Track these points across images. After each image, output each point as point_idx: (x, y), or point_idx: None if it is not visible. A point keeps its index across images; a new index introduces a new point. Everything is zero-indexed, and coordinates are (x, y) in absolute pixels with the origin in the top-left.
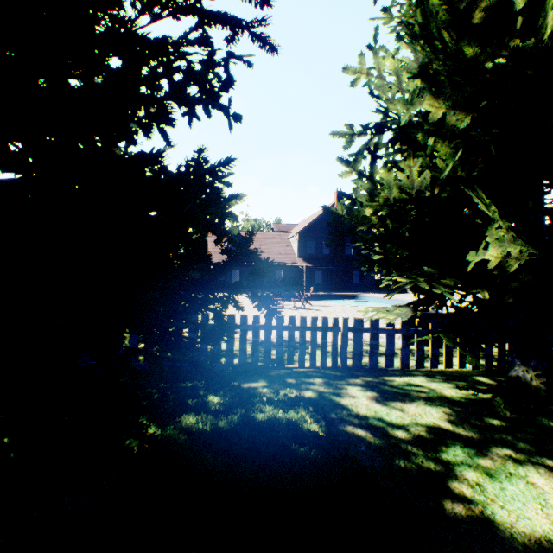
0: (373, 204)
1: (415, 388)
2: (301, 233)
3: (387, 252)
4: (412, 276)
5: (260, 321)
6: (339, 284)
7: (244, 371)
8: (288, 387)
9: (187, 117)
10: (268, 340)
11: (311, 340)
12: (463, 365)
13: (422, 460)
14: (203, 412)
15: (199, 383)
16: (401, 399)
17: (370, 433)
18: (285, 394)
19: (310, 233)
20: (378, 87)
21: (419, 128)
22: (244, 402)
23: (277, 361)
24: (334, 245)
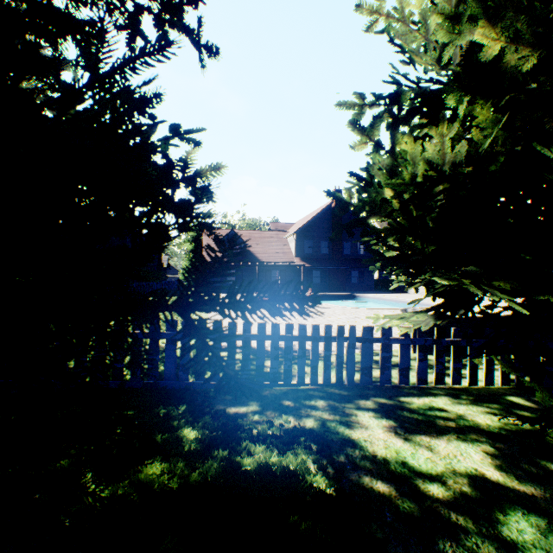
0: (396, 182)
1: (440, 414)
2: (298, 232)
3: (405, 248)
4: (454, 277)
5: (255, 325)
6: (337, 284)
7: (232, 391)
8: (284, 413)
9: (130, 34)
10: (261, 353)
11: (312, 351)
12: (490, 382)
13: (477, 541)
14: (173, 455)
15: (175, 408)
16: (426, 431)
17: (395, 489)
18: (281, 424)
19: (308, 232)
20: (400, 35)
21: (455, 84)
22: (227, 438)
23: (272, 377)
24: (333, 245)
